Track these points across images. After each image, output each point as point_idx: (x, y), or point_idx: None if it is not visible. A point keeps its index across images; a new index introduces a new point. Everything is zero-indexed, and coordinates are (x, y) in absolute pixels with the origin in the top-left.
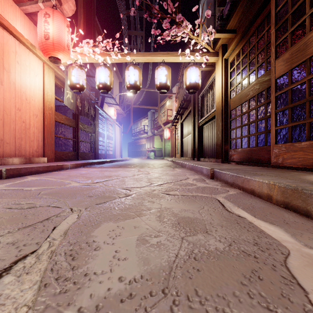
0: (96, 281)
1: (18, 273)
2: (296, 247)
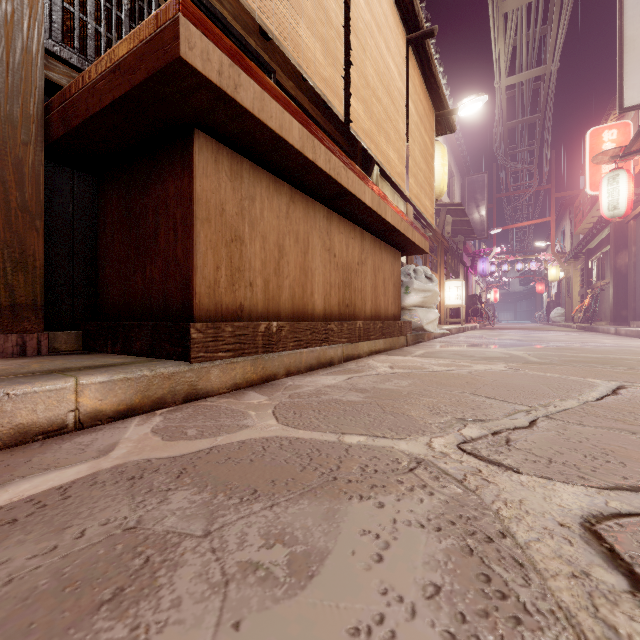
0: (418, 514)
1: (601, 584)
2: (112, 460)
